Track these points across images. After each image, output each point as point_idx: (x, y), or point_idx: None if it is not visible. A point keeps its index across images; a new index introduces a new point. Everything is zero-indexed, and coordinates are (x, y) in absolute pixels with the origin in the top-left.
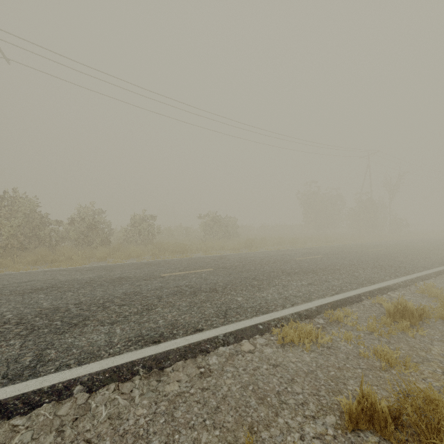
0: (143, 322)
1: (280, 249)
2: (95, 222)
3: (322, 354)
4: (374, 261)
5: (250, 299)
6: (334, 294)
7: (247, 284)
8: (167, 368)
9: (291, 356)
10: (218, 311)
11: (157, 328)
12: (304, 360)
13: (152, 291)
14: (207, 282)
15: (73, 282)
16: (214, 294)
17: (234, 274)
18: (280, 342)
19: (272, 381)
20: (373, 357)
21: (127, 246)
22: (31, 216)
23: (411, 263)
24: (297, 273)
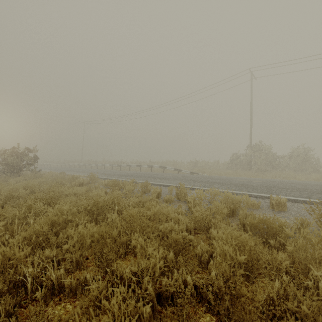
0: None
1: None
2: (307, 157)
3: None
4: None
5: None
6: None
7: None
8: None
9: None
10: None
11: None
12: None
13: None
14: None
15: (306, 184)
16: None
17: None
18: None
19: None
20: None
21: None
22: (267, 154)
23: None
24: None
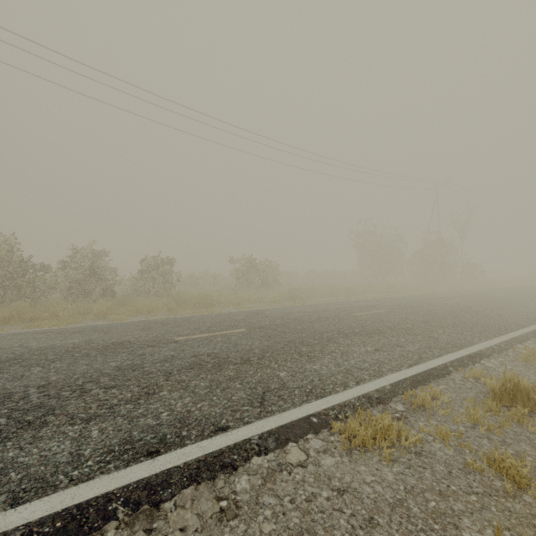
0: (138, 416)
1: (332, 301)
2: (94, 267)
3: (411, 467)
4: (454, 317)
5: (297, 374)
6: (412, 365)
7: (292, 350)
8: (166, 503)
9: (363, 472)
10: (252, 394)
11: (158, 427)
12: (385, 479)
13: (159, 363)
14: (237, 349)
15: (48, 351)
16: (247, 367)
17: (274, 336)
18: (345, 446)
19: (338, 524)
20: (488, 470)
21: (136, 298)
22: (7, 259)
23: (500, 319)
24: (359, 334)
